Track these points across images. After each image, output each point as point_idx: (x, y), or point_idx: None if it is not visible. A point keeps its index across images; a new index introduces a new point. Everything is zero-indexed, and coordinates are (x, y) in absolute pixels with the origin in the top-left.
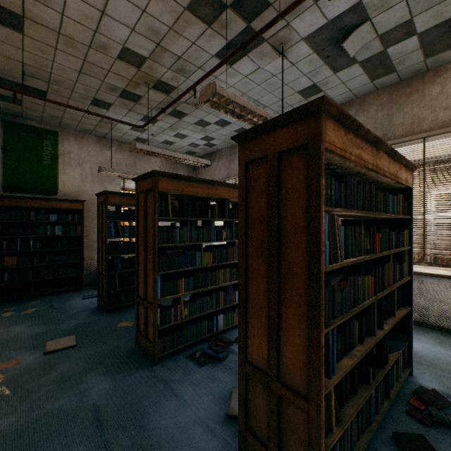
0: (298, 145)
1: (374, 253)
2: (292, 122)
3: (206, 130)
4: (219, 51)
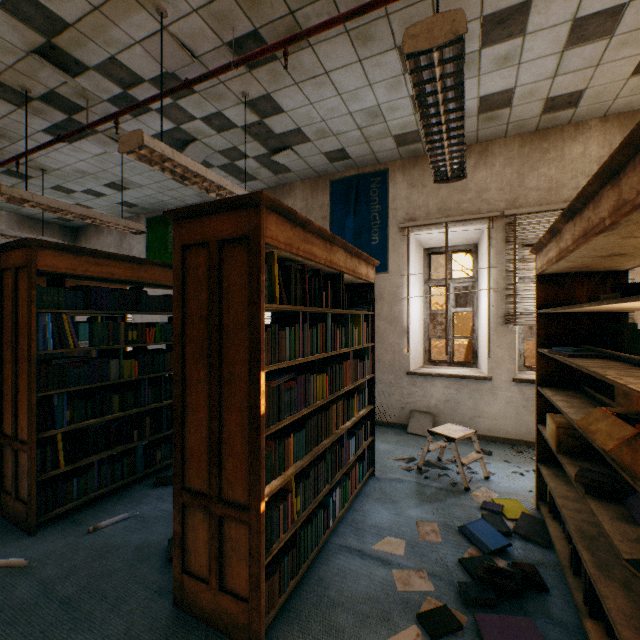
0: (24, 265)
1: (144, 343)
2: (22, 248)
3: (73, 197)
4: (46, 128)
